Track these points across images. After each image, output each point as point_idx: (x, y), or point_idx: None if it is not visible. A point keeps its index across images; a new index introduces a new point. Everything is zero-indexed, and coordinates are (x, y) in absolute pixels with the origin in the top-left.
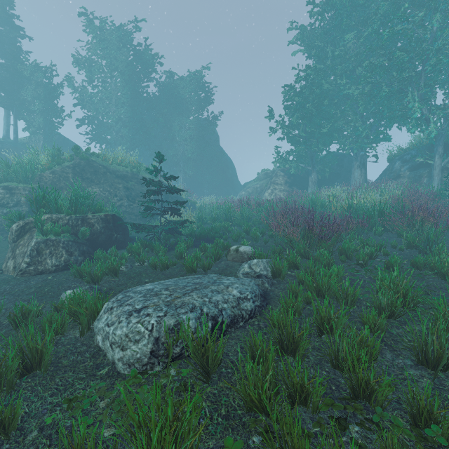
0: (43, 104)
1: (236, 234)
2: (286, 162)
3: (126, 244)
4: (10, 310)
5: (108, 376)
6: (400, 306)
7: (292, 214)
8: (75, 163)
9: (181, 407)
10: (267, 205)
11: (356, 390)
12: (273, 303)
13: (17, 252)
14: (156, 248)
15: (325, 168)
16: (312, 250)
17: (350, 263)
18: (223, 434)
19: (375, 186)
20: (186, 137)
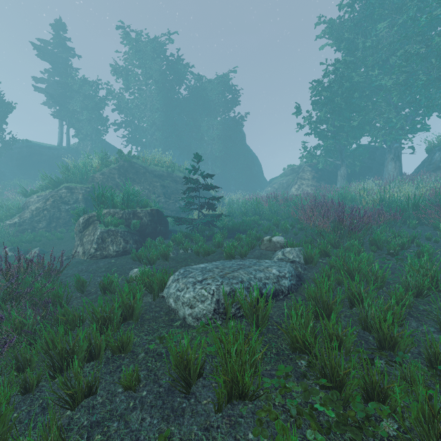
0: (90, 113)
1: (267, 227)
2: (314, 157)
3: (168, 235)
4: (92, 283)
5: (182, 326)
6: (428, 286)
7: (321, 208)
8: (120, 165)
9: (248, 337)
10: (295, 199)
11: (382, 343)
12: (307, 283)
13: (85, 241)
14: (196, 238)
15: (355, 162)
16: (342, 241)
17: (381, 253)
18: (276, 363)
19: (411, 179)
20: (214, 136)
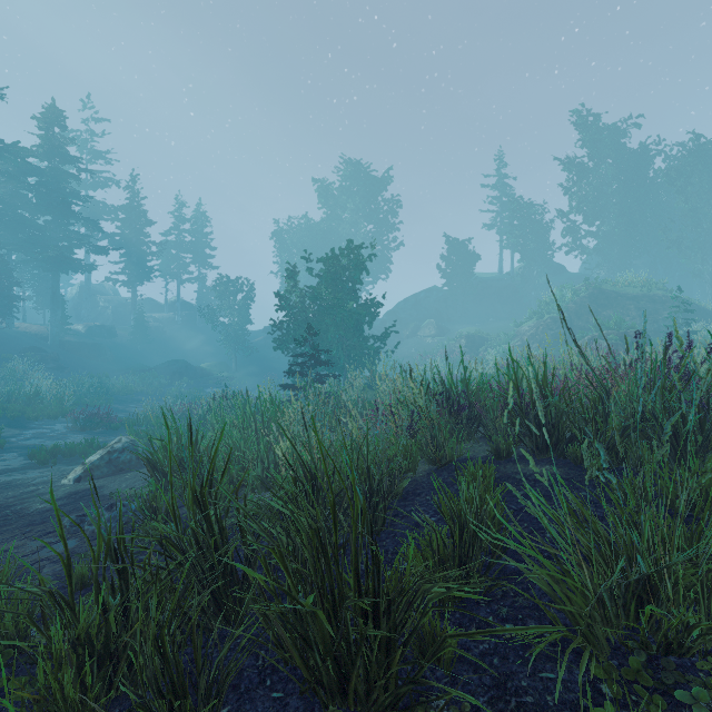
0: (535, 237)
1: None
2: None
3: None
4: None
5: None
6: None
7: None
8: (589, 293)
9: None
10: None
11: None
12: None
13: None
14: None
15: None
16: None
17: None
18: None
19: None
20: None
